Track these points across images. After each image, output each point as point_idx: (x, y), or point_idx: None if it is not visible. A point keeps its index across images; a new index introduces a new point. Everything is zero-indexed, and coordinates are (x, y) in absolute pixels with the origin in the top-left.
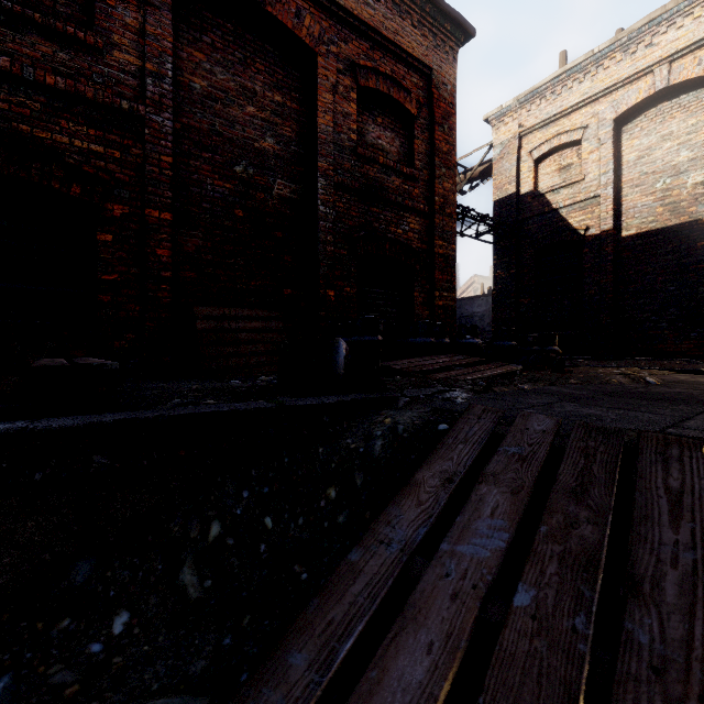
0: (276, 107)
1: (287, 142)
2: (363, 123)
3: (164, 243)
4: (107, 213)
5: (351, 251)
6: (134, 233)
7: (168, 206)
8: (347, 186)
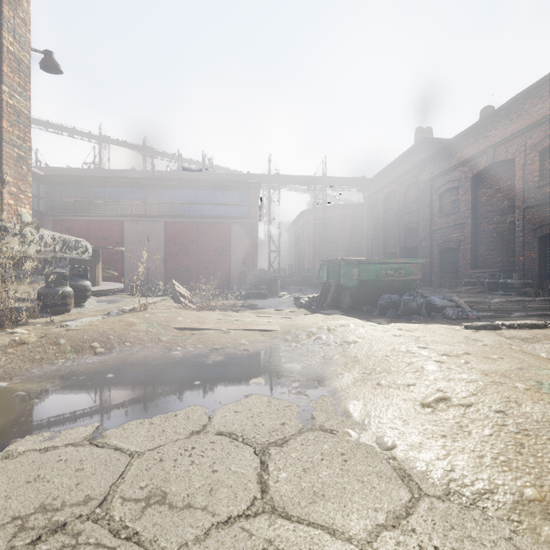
0: (508, 187)
1: (512, 198)
2: (549, 163)
3: (469, 253)
4: (460, 249)
5: (534, 236)
6: (464, 252)
7: (469, 243)
8: (530, 206)
